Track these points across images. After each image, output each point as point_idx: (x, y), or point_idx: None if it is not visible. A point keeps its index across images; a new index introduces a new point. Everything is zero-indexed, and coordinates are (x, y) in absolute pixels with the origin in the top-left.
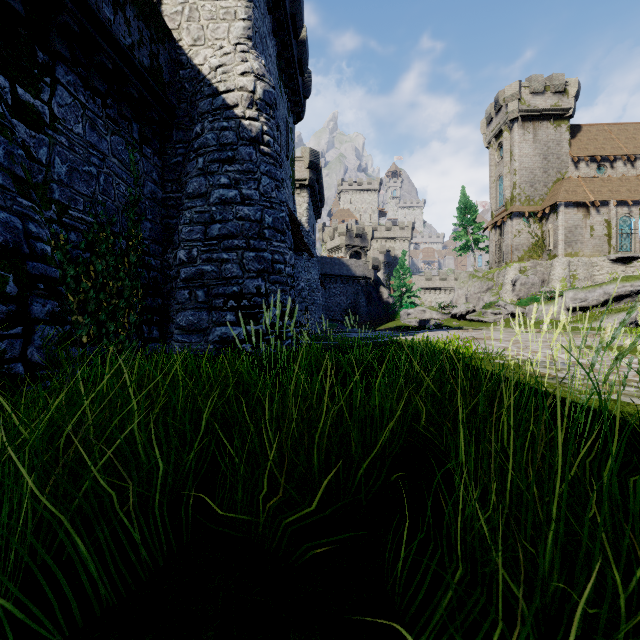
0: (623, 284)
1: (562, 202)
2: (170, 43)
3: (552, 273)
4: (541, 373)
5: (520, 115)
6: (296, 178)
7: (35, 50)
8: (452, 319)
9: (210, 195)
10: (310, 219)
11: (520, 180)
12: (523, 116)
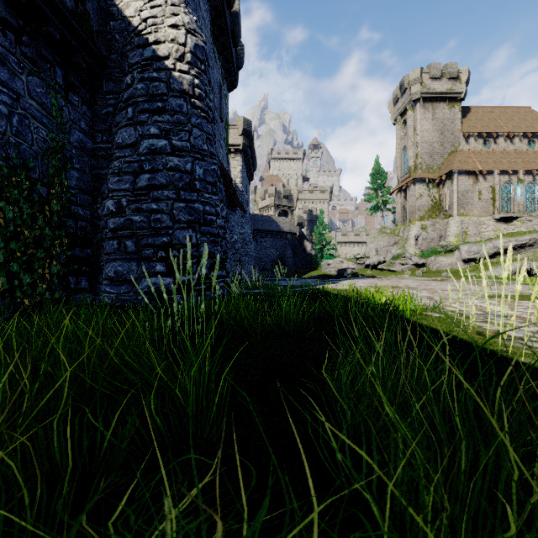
0: (509, 239)
1: (456, 170)
2: None
3: (448, 230)
4: (490, 330)
5: (421, 96)
6: (231, 143)
7: None
8: (366, 268)
9: (139, 145)
10: (243, 180)
11: (421, 151)
12: (424, 97)
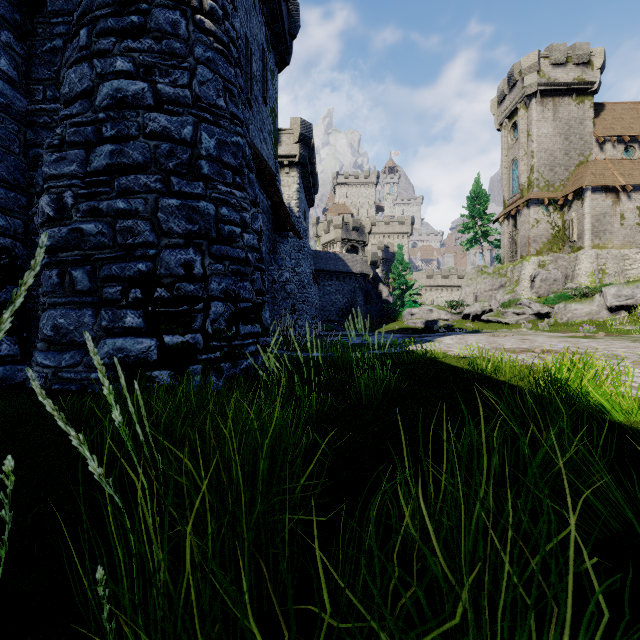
0: None
1: (589, 186)
2: None
3: (578, 267)
4: None
5: (539, 89)
6: (284, 154)
7: None
8: (464, 320)
9: (96, 92)
10: (301, 203)
11: (538, 163)
12: (542, 91)
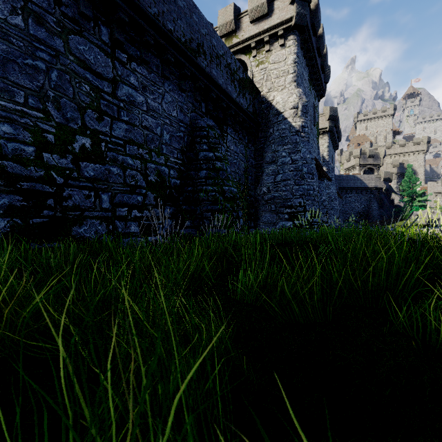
0: None
1: None
2: (258, 95)
3: None
4: None
5: None
6: (319, 128)
7: (223, 126)
8: None
9: (277, 161)
10: (329, 153)
11: None
12: None
